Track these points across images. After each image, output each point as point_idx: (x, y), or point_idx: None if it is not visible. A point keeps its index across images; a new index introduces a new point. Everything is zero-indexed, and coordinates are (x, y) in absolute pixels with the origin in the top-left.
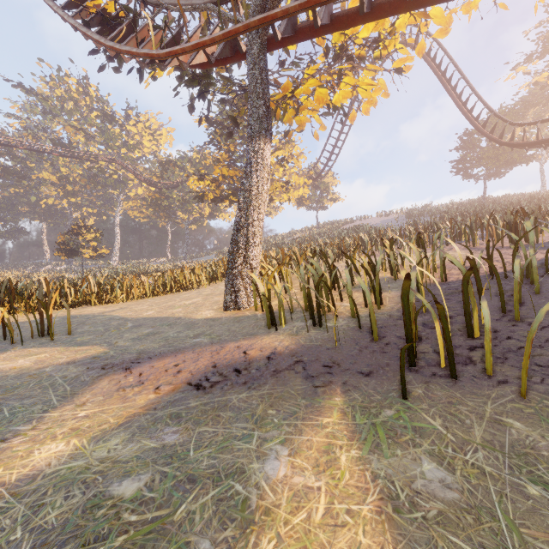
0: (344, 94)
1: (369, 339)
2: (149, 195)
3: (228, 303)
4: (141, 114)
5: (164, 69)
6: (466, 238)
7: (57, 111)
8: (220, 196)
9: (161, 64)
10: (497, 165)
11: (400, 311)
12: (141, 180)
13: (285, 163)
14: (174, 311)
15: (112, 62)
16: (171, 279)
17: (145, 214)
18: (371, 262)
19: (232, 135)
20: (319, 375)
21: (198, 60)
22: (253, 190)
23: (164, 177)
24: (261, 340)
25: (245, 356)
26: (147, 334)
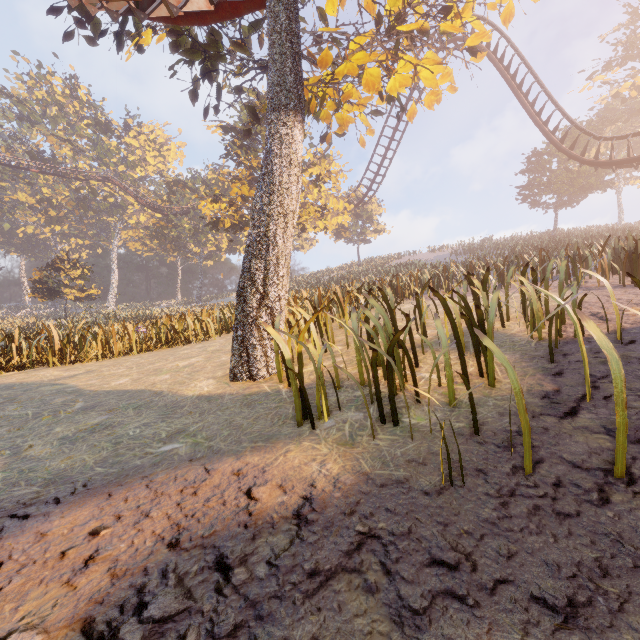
0: (402, 80)
1: (507, 466)
2: (153, 222)
3: (237, 369)
4: (143, 124)
5: (144, 18)
6: (566, 274)
7: (36, 118)
8: (240, 223)
9: (140, 11)
10: (570, 192)
11: (536, 395)
12: (142, 204)
13: (320, 183)
14: (157, 380)
15: (83, 28)
16: (167, 328)
17: (149, 247)
18: (466, 306)
19: (250, 133)
20: (432, 605)
21: (195, 6)
22: (275, 194)
23: (172, 202)
24: (284, 454)
25: (249, 506)
26: (92, 429)
